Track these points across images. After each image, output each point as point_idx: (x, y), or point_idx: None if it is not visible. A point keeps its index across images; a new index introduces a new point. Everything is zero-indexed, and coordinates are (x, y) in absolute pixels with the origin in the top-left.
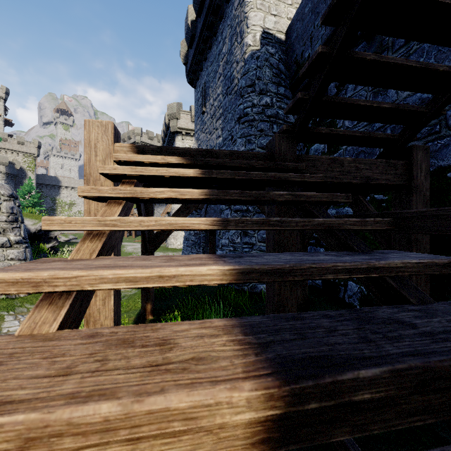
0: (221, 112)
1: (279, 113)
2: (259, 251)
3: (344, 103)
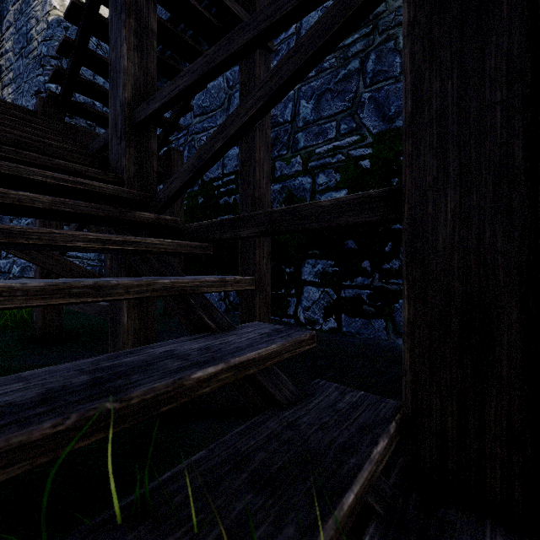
0: (12, 77)
1: (96, 104)
2: (66, 257)
3: (101, 91)
